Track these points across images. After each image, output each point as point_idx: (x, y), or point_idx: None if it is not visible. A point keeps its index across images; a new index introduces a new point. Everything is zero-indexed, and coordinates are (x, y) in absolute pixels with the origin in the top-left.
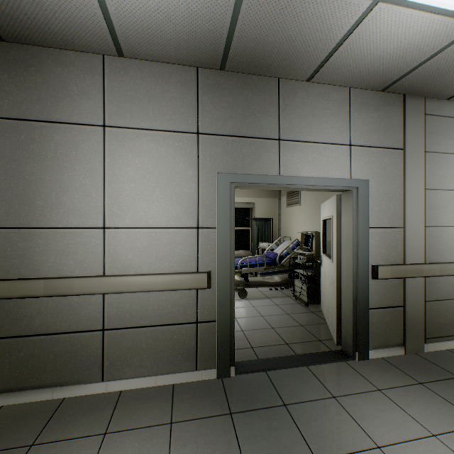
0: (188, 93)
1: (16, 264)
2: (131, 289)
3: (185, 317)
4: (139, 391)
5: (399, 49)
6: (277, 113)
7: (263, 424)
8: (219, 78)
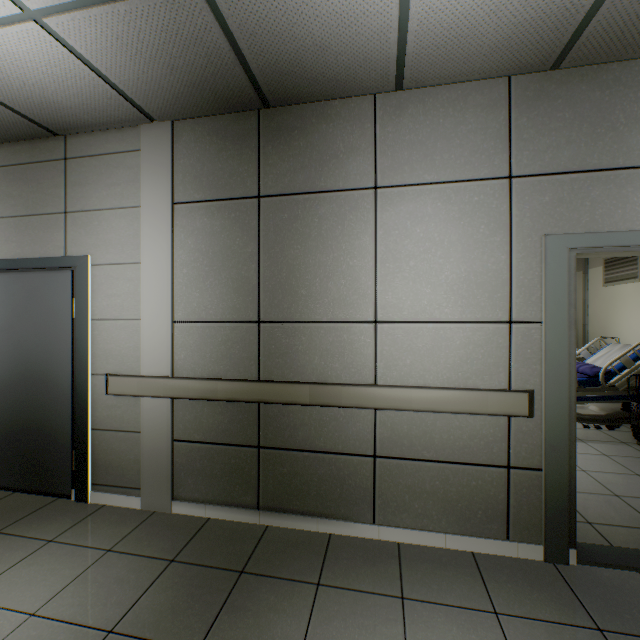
0: (493, 120)
1: (279, 365)
2: (412, 406)
3: (489, 456)
4: (423, 549)
5: None
6: None
7: None
8: (546, 84)
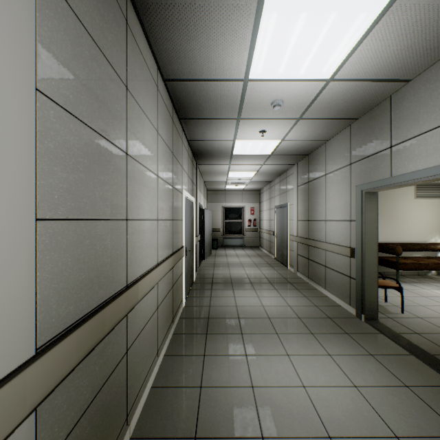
0: (347, 143)
1: (311, 234)
2: (328, 249)
3: (346, 272)
4: (330, 299)
5: (401, 40)
6: (389, 125)
7: (326, 324)
8: (358, 124)
